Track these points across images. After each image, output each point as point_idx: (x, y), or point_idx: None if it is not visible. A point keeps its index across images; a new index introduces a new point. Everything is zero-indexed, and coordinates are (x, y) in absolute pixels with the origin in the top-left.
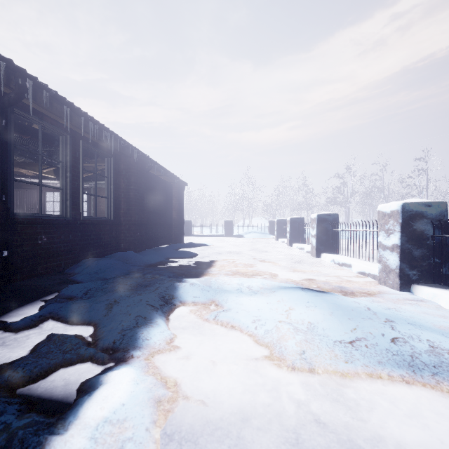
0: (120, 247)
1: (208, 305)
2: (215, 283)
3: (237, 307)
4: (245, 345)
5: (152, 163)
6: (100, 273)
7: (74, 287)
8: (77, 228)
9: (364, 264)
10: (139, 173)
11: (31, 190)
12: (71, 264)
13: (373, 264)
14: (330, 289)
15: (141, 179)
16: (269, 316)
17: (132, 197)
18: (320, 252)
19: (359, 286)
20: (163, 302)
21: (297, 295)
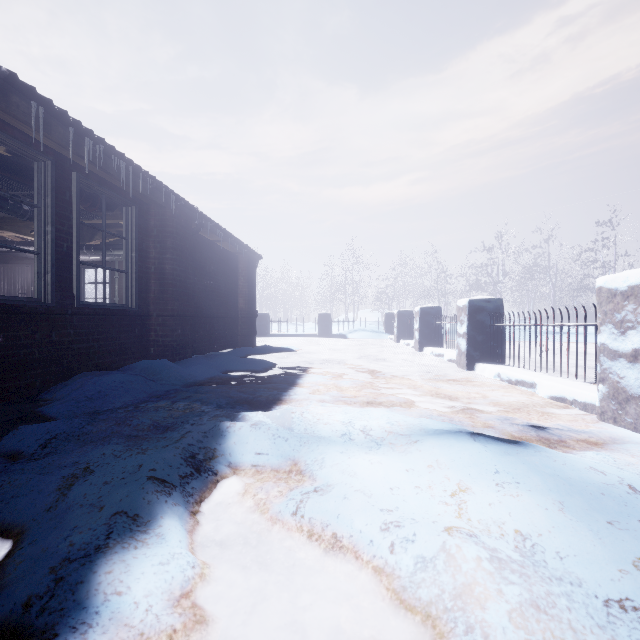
0: (148, 353)
1: (283, 473)
2: (299, 423)
3: (345, 483)
4: (370, 604)
5: (203, 220)
6: (97, 400)
7: (29, 432)
8: (67, 321)
9: (561, 384)
10: (181, 234)
11: (22, 266)
12: (56, 383)
13: (576, 382)
14: (515, 433)
15: (184, 243)
16: (418, 509)
17: (169, 272)
18: (473, 362)
19: (567, 426)
20: (189, 470)
21: (468, 455)
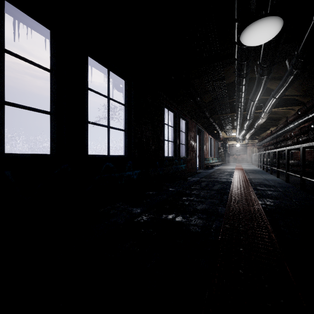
0: None
1: None
2: None
3: None
4: None
5: None
6: None
7: None
8: None
9: None
10: None
11: None
12: None
13: None
14: None
15: None
16: None
17: None
18: None
19: None
20: None
21: None
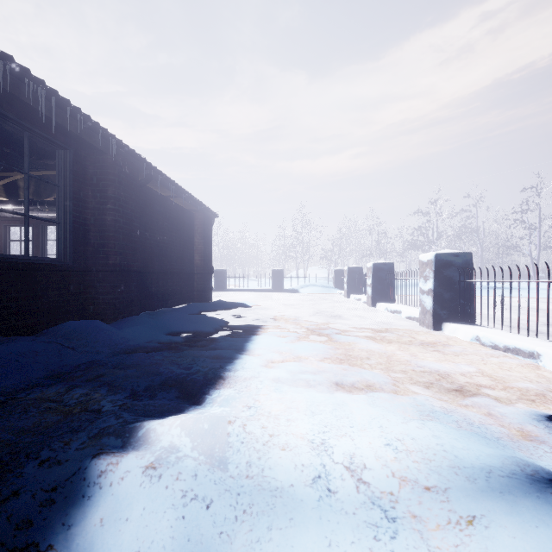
0: (87, 311)
1: None
2: (239, 449)
3: None
4: None
5: (152, 171)
6: None
7: None
8: None
9: None
10: (125, 184)
11: None
12: None
13: None
14: None
15: (128, 194)
16: None
17: (110, 224)
18: (440, 321)
19: None
20: None
21: None
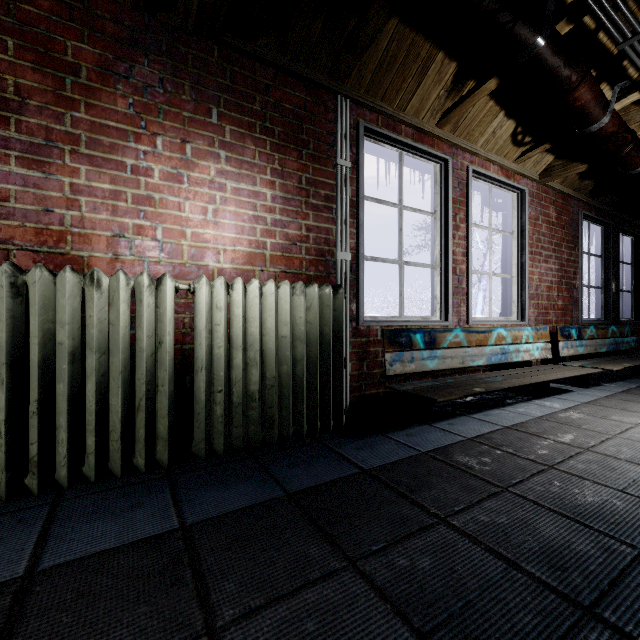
0: None
1: None
2: None
3: None
4: None
5: None
6: None
7: None
8: None
9: None
10: None
11: None
12: None
13: None
14: None
15: None
16: None
17: None
18: None
19: None
20: None
21: None
